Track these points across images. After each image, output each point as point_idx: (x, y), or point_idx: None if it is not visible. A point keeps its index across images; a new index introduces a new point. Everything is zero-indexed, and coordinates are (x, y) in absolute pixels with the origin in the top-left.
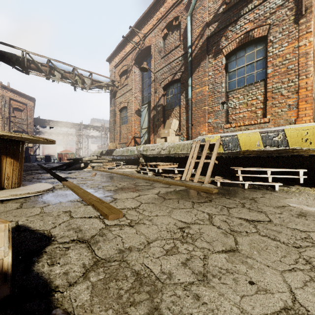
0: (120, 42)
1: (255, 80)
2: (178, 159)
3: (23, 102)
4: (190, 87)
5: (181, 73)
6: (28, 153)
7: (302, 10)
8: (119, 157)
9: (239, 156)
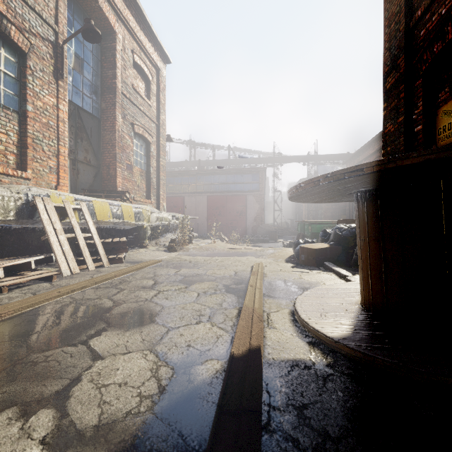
0: None
1: (4, 102)
2: None
3: None
4: None
5: None
6: None
7: (64, 74)
8: None
9: None
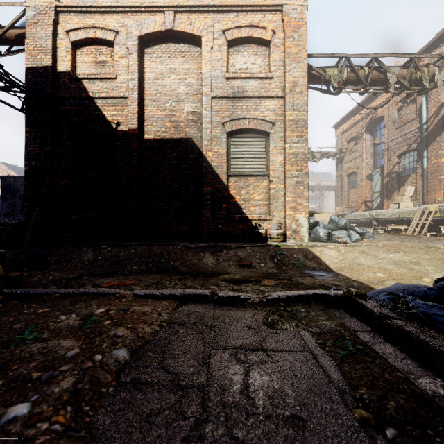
0: (348, 112)
1: None
2: (409, 222)
3: None
4: (425, 159)
5: (416, 144)
6: None
7: None
8: (350, 220)
9: None
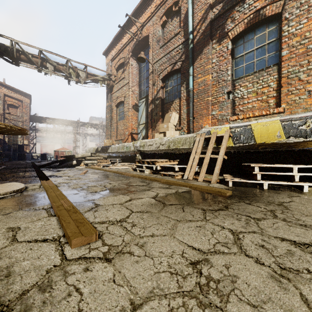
0: (116, 34)
1: (267, 65)
2: (179, 156)
3: (18, 98)
4: (192, 77)
5: (181, 62)
6: (24, 151)
7: None
8: (115, 154)
9: (251, 151)
